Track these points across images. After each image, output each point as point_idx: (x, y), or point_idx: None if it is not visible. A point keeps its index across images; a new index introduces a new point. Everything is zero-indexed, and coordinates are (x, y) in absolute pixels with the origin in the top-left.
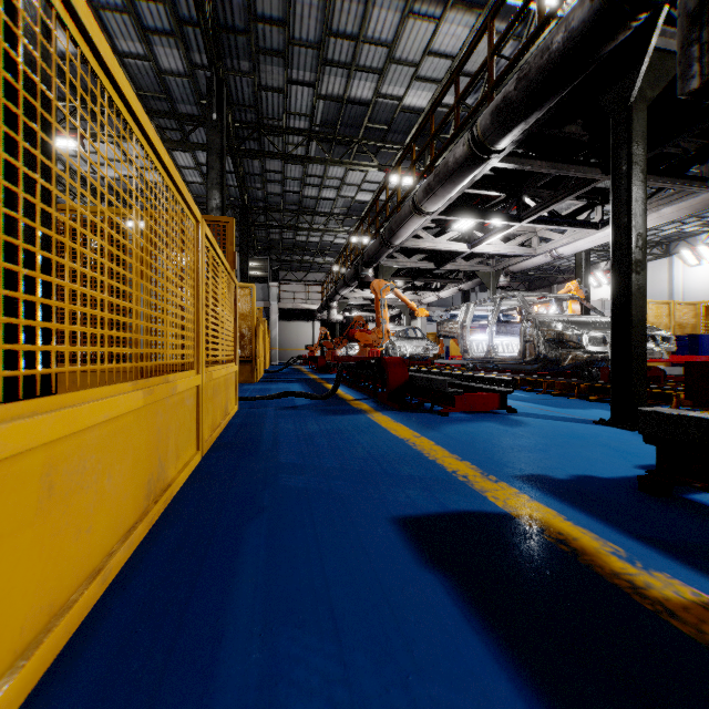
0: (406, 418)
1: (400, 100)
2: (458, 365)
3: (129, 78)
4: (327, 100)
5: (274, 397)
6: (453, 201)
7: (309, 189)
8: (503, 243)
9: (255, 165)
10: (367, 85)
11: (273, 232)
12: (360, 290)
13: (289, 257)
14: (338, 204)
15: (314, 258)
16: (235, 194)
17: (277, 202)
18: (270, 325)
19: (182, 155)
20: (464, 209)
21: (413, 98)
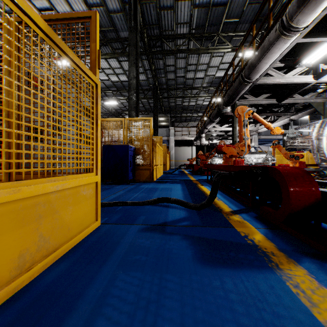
0: None
1: None
2: None
3: None
4: (199, 8)
5: (151, 202)
6: (317, 23)
7: (189, 74)
8: None
9: (160, 63)
10: None
11: (171, 101)
12: (219, 126)
13: (180, 115)
14: (205, 80)
15: (192, 114)
16: (152, 82)
17: (172, 84)
18: (170, 148)
19: (125, 64)
20: None
21: None
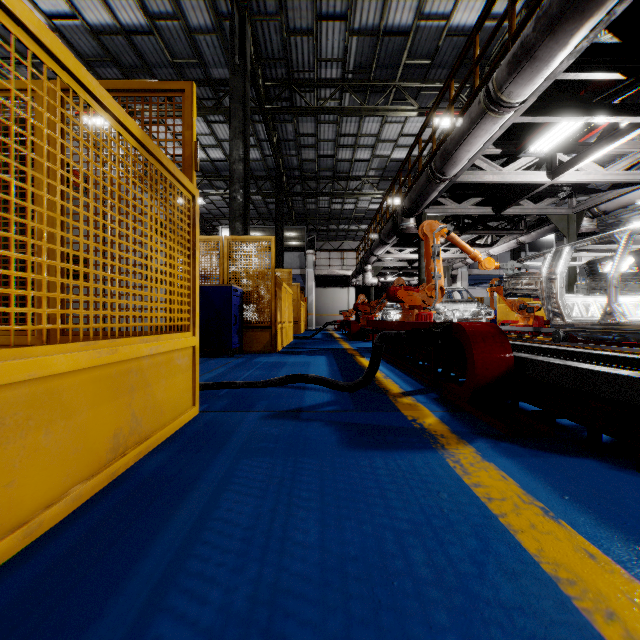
0: (560, 485)
1: (447, 20)
2: (514, 331)
3: (162, 45)
4: (360, 35)
5: (275, 382)
6: (545, 93)
7: (343, 152)
8: (600, 167)
9: (288, 130)
10: (407, 7)
11: (309, 201)
12: (397, 251)
13: (325, 227)
14: (373, 165)
15: (349, 227)
16: (272, 164)
17: (312, 169)
18: (307, 291)
19: (220, 127)
20: (563, 104)
21: (464, 14)
